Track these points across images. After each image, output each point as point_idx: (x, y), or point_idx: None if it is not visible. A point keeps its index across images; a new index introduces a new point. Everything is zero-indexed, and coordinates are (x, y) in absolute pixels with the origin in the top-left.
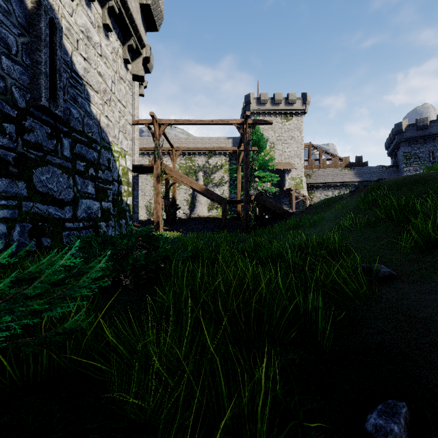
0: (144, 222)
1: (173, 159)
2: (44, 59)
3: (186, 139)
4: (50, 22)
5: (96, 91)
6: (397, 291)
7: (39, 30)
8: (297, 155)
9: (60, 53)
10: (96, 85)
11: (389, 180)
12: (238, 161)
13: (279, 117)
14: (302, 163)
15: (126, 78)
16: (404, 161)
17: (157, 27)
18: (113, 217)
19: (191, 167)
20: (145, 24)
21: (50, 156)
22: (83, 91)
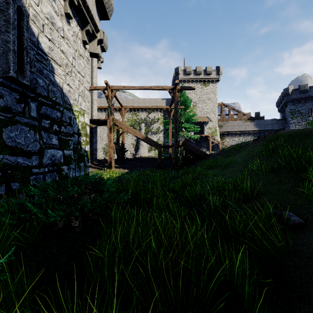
0: (101, 161)
1: (122, 114)
2: (12, 39)
3: (132, 100)
4: (18, 10)
5: (59, 65)
6: (310, 243)
7: (8, 15)
8: (212, 111)
9: (27, 34)
10: (59, 60)
11: (283, 132)
12: (170, 116)
13: (200, 84)
14: (216, 117)
15: (84, 55)
16: (290, 115)
17: (108, 17)
18: (74, 161)
19: (136, 120)
20: (99, 15)
21: (18, 117)
22: (48, 65)
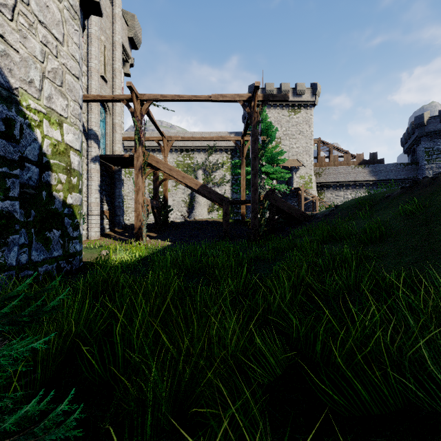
0: (128, 227)
1: (164, 150)
2: None
3: (184, 135)
4: None
5: None
6: None
7: None
8: (306, 151)
9: None
10: None
11: None
12: (242, 154)
13: (286, 109)
14: (311, 160)
15: None
16: (426, 157)
17: None
18: (25, 227)
19: (189, 165)
20: None
21: None
22: None
